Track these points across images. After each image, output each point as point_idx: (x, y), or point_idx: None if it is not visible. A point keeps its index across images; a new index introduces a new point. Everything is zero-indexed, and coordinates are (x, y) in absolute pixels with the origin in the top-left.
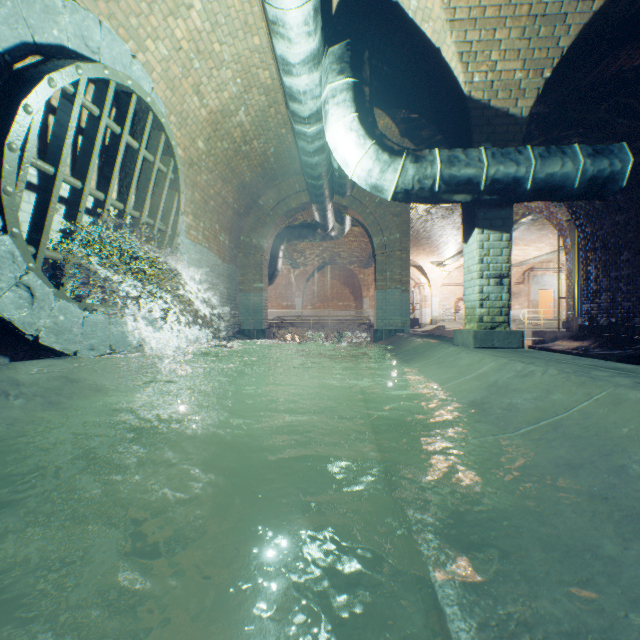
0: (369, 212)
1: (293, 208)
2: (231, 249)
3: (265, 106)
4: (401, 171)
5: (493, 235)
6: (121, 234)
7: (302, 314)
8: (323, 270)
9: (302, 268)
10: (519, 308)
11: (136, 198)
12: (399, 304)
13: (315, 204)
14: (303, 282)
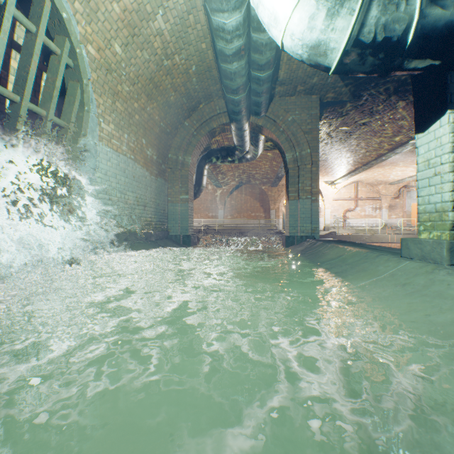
0: (282, 130)
1: (214, 129)
2: (159, 164)
3: (183, 11)
4: (359, 12)
5: None
6: None
7: (223, 222)
8: (239, 189)
9: (223, 187)
10: (395, 217)
11: (16, 78)
12: (310, 212)
13: (234, 123)
14: (224, 198)
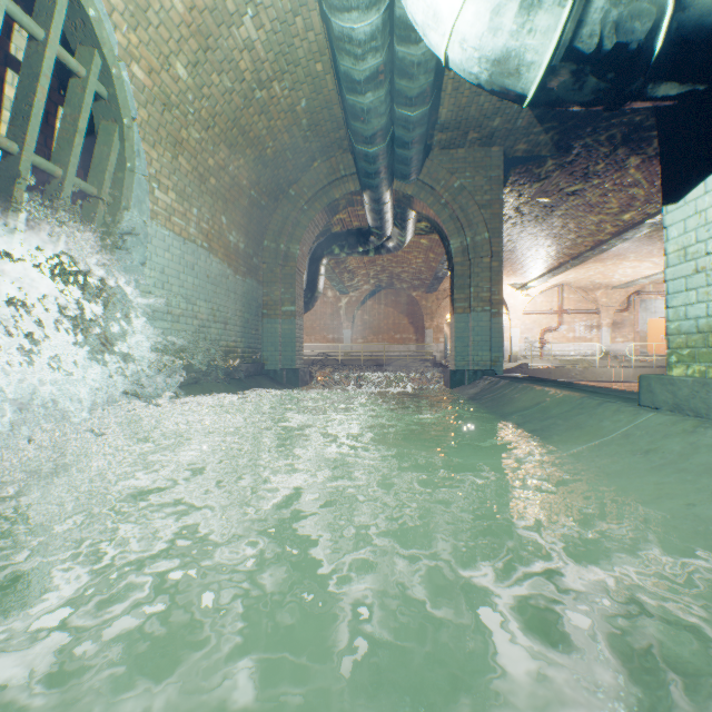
0: (444, 203)
1: (336, 200)
2: (249, 256)
3: (287, 11)
4: (574, 2)
5: None
6: None
7: (351, 349)
8: (377, 296)
9: (351, 293)
10: (622, 341)
11: (12, 115)
12: (488, 333)
13: (367, 191)
14: (352, 310)
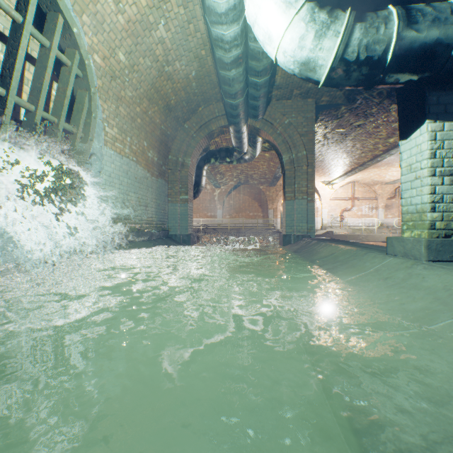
0: (279, 133)
1: (213, 131)
2: (160, 165)
3: (184, 21)
4: (343, 34)
5: (448, 123)
6: (4, 125)
7: (222, 222)
8: (238, 188)
9: (222, 187)
10: (391, 217)
11: (31, 89)
12: (306, 212)
13: (232, 126)
14: (223, 198)
